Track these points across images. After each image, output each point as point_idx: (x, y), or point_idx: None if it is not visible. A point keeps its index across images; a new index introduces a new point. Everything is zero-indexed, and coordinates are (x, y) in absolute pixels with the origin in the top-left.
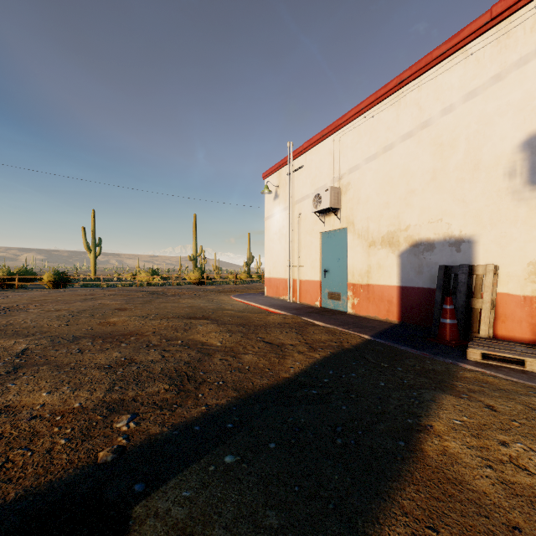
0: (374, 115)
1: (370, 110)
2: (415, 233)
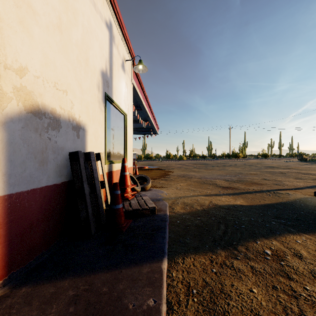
0: None
1: None
2: (38, 91)
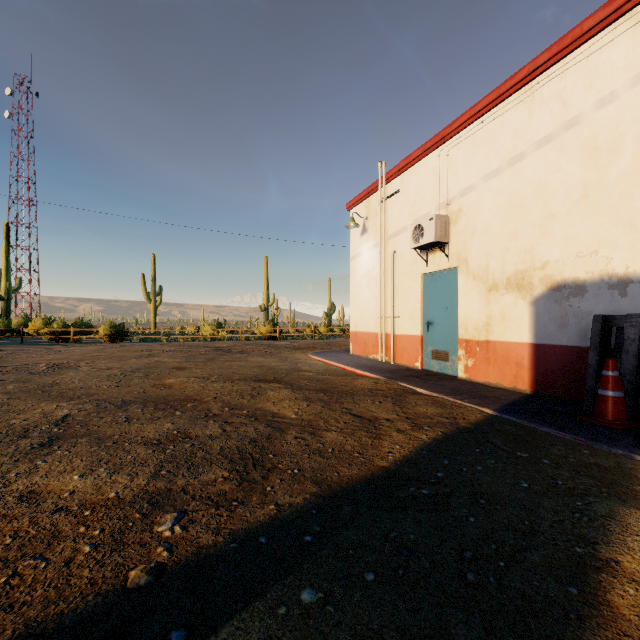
0: (496, 118)
1: (490, 111)
2: (556, 271)
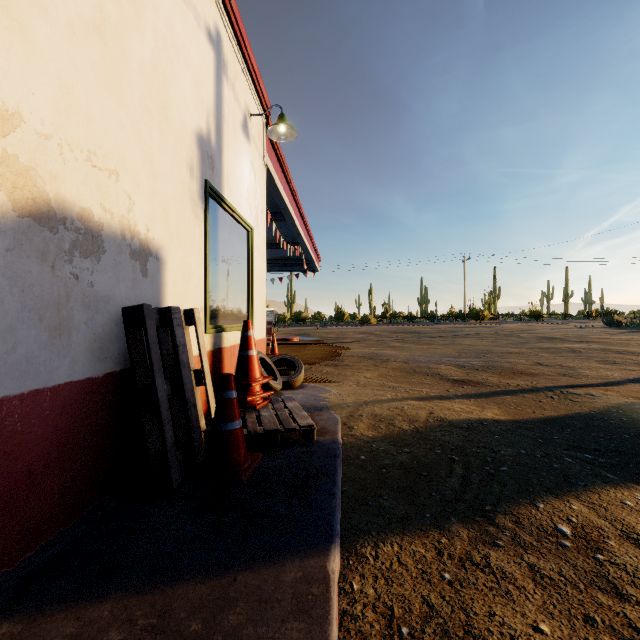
0: None
1: None
2: (47, 168)
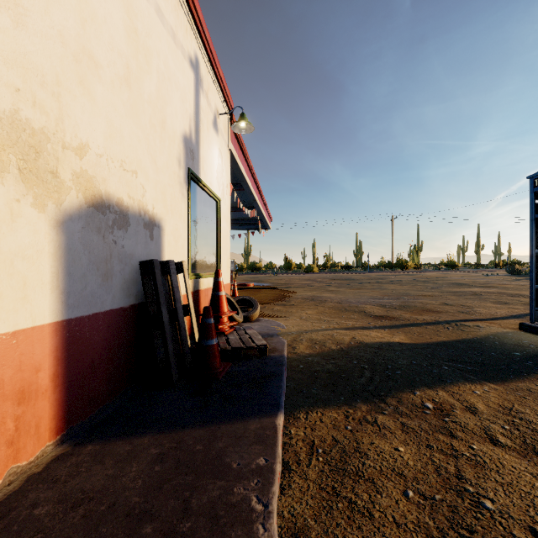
0: None
1: None
2: (101, 175)
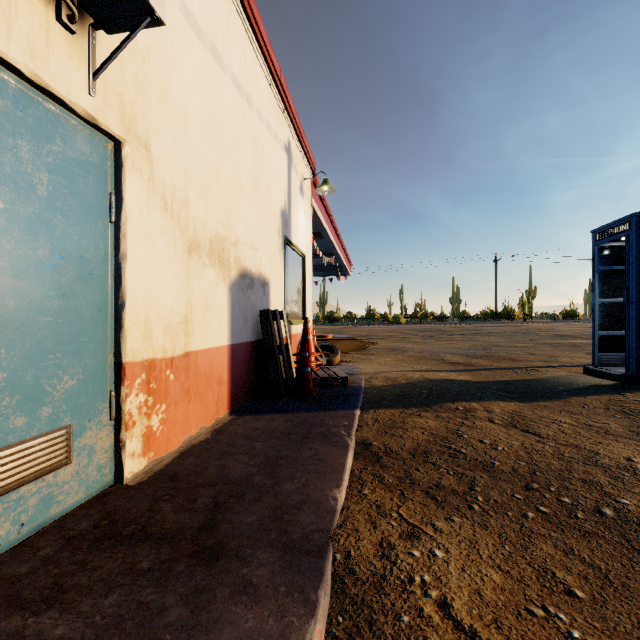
0: None
1: None
2: (243, 256)
